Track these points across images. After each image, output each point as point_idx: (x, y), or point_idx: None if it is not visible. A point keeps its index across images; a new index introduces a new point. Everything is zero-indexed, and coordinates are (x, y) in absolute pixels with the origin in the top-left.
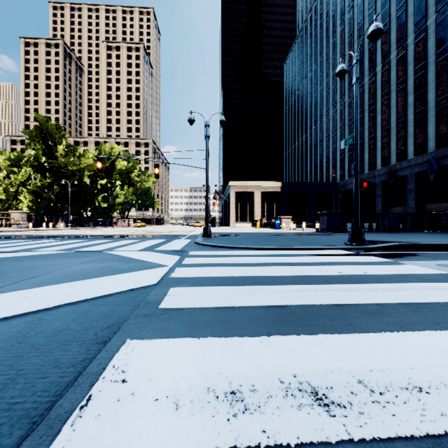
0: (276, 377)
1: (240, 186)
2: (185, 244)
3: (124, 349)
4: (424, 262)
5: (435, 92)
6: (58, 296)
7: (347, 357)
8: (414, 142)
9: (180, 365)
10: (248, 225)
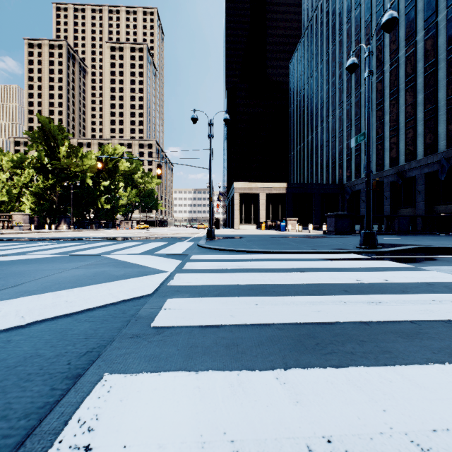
0: (303, 443)
1: (244, 187)
2: (188, 247)
3: (99, 390)
4: (447, 267)
5: (446, 90)
6: (37, 309)
7: (395, 405)
8: (423, 142)
9: (169, 419)
10: (252, 227)
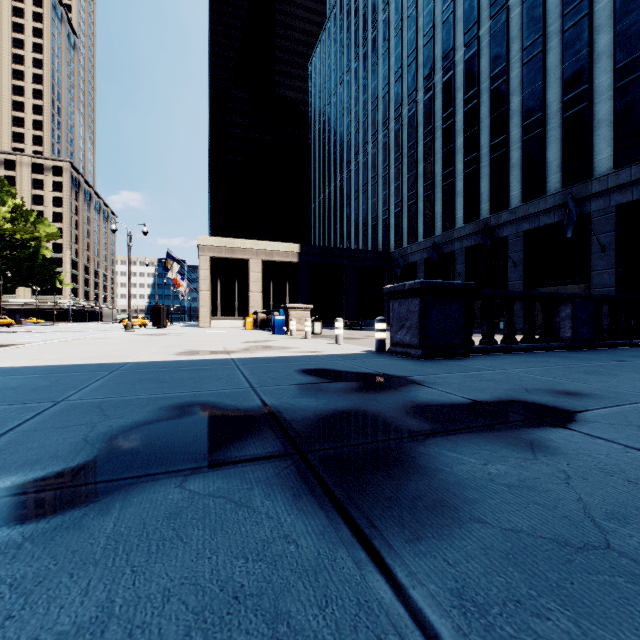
0: None
1: (221, 247)
2: None
3: None
4: None
5: (562, 85)
6: None
7: None
8: (522, 177)
9: None
10: (237, 324)
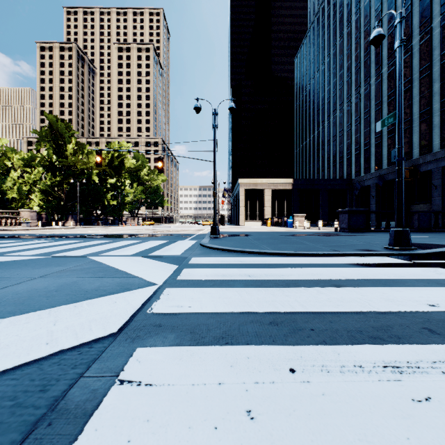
0: None
1: (250, 184)
2: (189, 247)
3: None
4: None
5: None
6: None
7: None
8: (440, 133)
9: None
10: (258, 224)
